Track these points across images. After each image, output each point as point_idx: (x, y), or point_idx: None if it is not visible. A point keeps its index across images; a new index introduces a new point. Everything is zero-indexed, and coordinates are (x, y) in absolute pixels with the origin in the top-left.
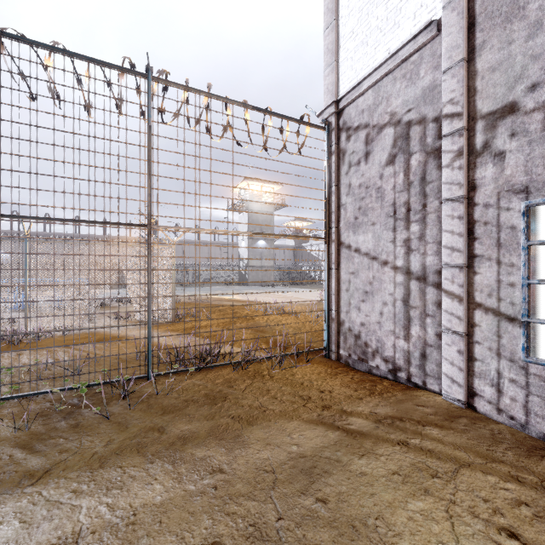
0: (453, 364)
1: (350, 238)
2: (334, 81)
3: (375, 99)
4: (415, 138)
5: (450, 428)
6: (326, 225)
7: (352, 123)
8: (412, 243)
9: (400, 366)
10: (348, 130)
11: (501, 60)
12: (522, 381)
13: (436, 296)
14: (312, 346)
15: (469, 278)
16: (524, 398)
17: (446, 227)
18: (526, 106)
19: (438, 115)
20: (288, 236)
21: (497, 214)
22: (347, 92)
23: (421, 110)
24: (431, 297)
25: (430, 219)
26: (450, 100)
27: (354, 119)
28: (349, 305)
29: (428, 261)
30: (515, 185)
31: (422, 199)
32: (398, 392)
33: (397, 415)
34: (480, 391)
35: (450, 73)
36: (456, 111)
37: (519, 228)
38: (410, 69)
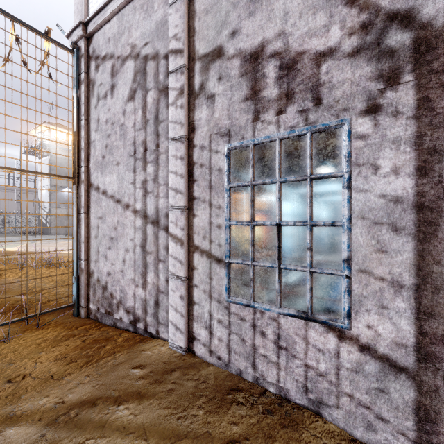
0: (177, 311)
1: (98, 178)
2: (83, 0)
3: (119, 27)
4: (150, 74)
5: (153, 396)
6: (74, 163)
7: (101, 51)
8: (148, 184)
9: (139, 316)
10: (97, 59)
11: (213, 4)
12: (226, 320)
13: (166, 240)
14: (68, 301)
15: (190, 221)
16: (228, 337)
17: (172, 168)
18: (229, 51)
19: (167, 52)
20: (5, 168)
21: (210, 156)
22: (94, 14)
23: (155, 44)
24: (162, 241)
25: (162, 160)
26: (174, 36)
27: (102, 47)
28: (98, 253)
29: (161, 204)
30: (222, 128)
31: (156, 139)
32: (124, 351)
33: (94, 395)
34: (198, 334)
35: (174, 7)
36: (179, 47)
37: (224, 171)
38: (147, 0)
